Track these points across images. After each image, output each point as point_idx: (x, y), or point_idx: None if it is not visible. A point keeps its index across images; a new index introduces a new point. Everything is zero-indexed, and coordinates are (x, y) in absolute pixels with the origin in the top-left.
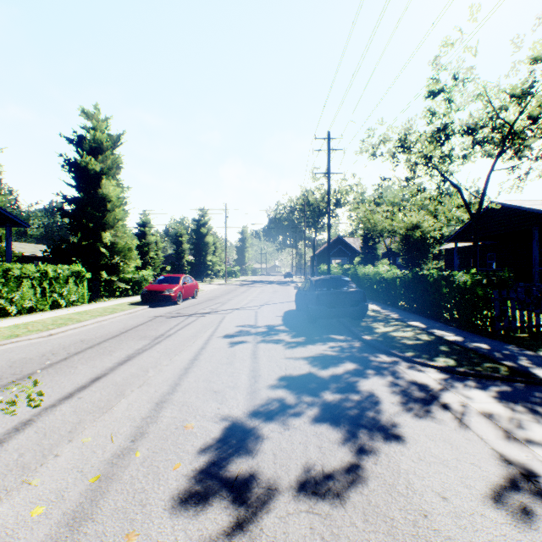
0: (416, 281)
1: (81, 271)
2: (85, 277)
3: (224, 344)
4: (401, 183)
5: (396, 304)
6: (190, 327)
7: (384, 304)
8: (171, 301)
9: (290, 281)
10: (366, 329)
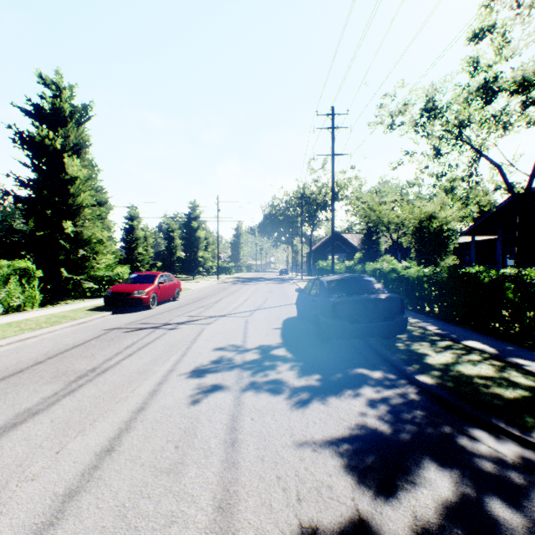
0: (456, 281)
1: (28, 268)
2: (34, 275)
3: (185, 394)
4: (421, 163)
5: (423, 309)
6: (147, 350)
7: (405, 309)
8: (142, 306)
9: (286, 278)
10: (410, 356)
